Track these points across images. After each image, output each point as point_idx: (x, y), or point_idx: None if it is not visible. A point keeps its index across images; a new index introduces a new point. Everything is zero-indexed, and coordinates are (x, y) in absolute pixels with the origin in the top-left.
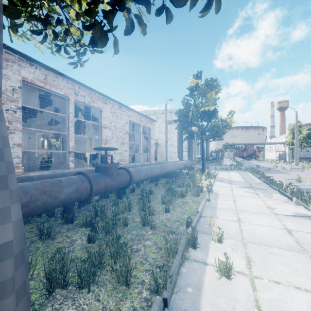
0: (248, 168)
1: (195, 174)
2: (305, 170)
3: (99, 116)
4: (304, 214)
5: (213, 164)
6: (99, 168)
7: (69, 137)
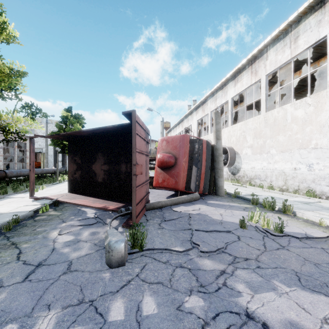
0: None
1: (57, 175)
2: None
3: None
4: None
5: None
6: None
7: None
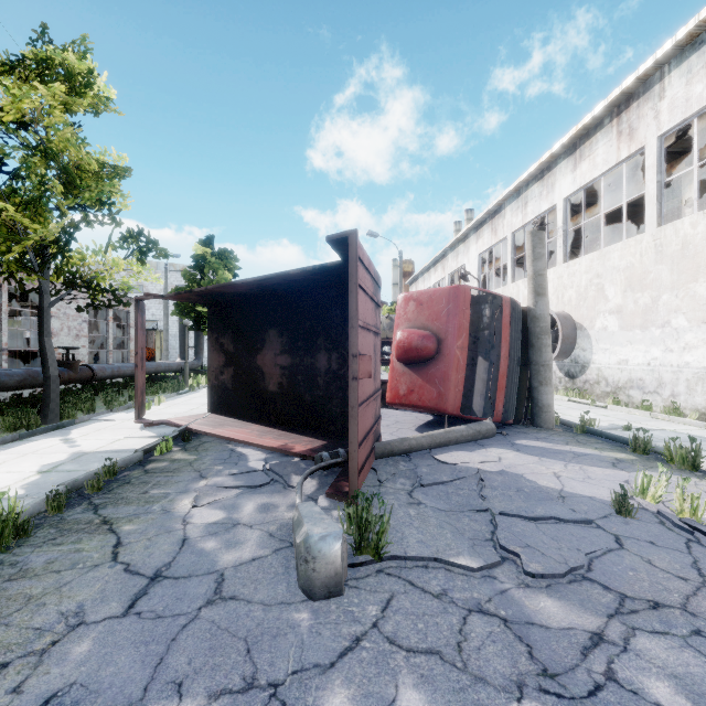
0: None
1: (187, 375)
2: None
3: None
4: None
5: None
6: (62, 364)
7: (2, 331)
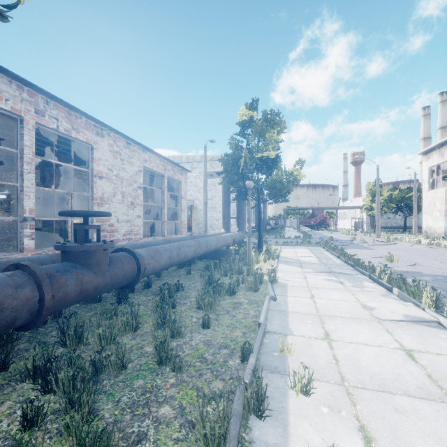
0: (320, 242)
1: (250, 253)
2: (391, 244)
3: (89, 157)
4: (419, 317)
5: (272, 236)
6: (68, 253)
7: (23, 191)
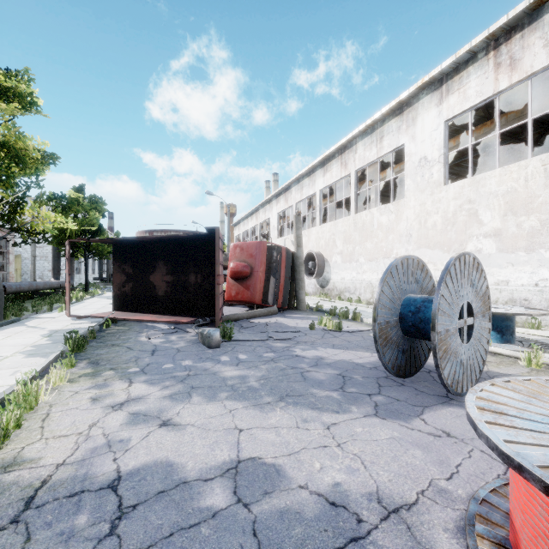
0: None
1: None
2: None
3: None
4: None
5: None
6: None
7: None
